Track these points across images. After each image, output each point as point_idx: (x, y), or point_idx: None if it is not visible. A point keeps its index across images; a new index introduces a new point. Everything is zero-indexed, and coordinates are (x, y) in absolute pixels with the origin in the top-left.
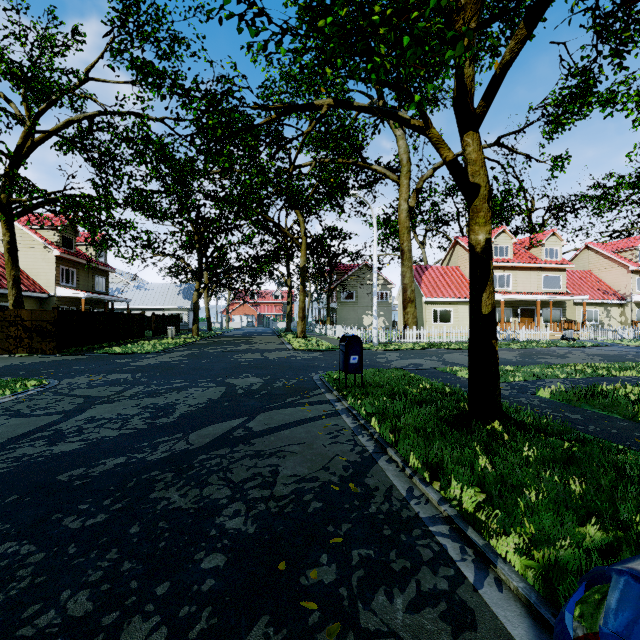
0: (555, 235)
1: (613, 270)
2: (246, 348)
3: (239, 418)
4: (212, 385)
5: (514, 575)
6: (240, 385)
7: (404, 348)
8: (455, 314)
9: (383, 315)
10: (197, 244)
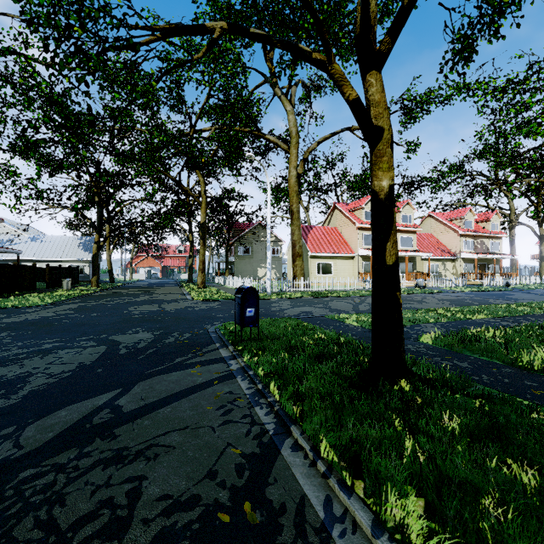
0: (409, 204)
1: (448, 234)
2: (144, 299)
3: (109, 392)
4: (91, 344)
5: None
6: (125, 343)
7: (294, 297)
8: (334, 267)
9: (275, 268)
10: (97, 197)
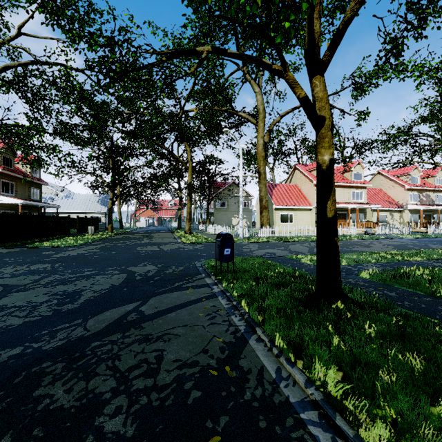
0: (359, 164)
1: (395, 188)
2: (147, 242)
3: (134, 302)
4: (116, 273)
5: None
6: (139, 272)
7: (261, 241)
8: (295, 217)
9: (246, 217)
10: (111, 165)
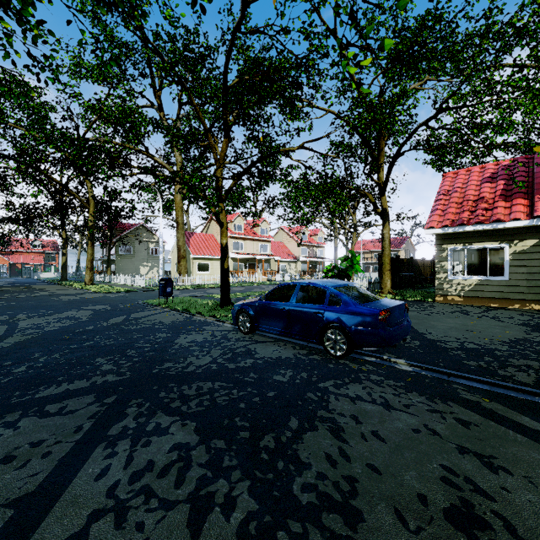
0: (266, 221)
1: (292, 243)
2: (49, 294)
3: (123, 316)
4: (77, 310)
5: (229, 322)
6: (97, 308)
7: (181, 288)
8: (211, 266)
9: (157, 266)
10: None
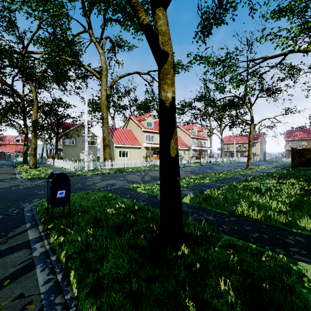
0: None
1: (186, 136)
2: None
3: None
4: None
5: None
6: None
7: (104, 172)
8: (130, 153)
9: (92, 153)
10: None
